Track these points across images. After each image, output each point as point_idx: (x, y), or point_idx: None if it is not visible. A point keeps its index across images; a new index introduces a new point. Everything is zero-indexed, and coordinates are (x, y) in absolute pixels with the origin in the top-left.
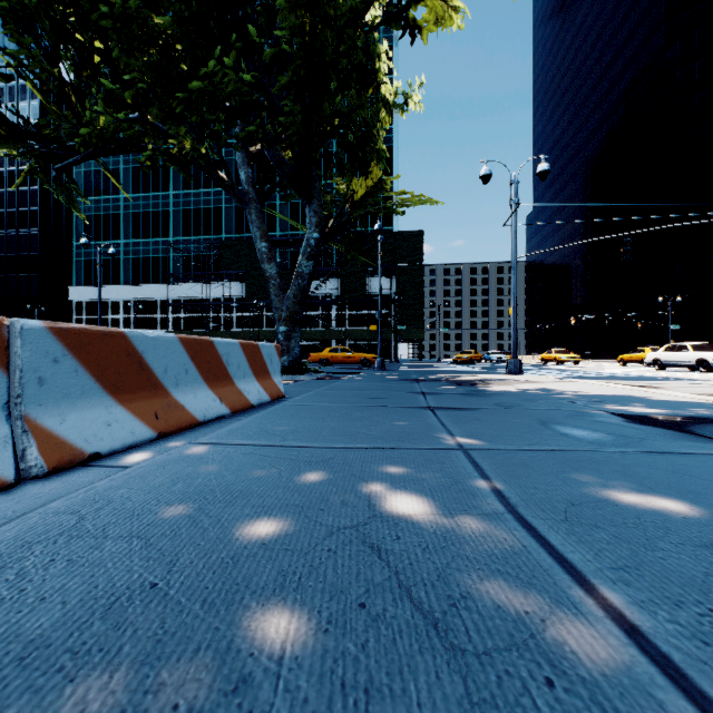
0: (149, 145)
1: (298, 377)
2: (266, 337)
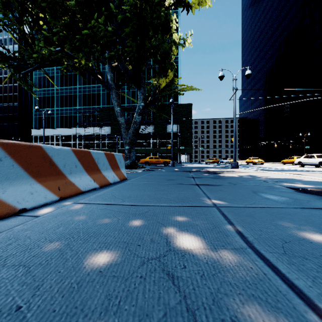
0: (65, 62)
1: (134, 170)
2: (120, 152)
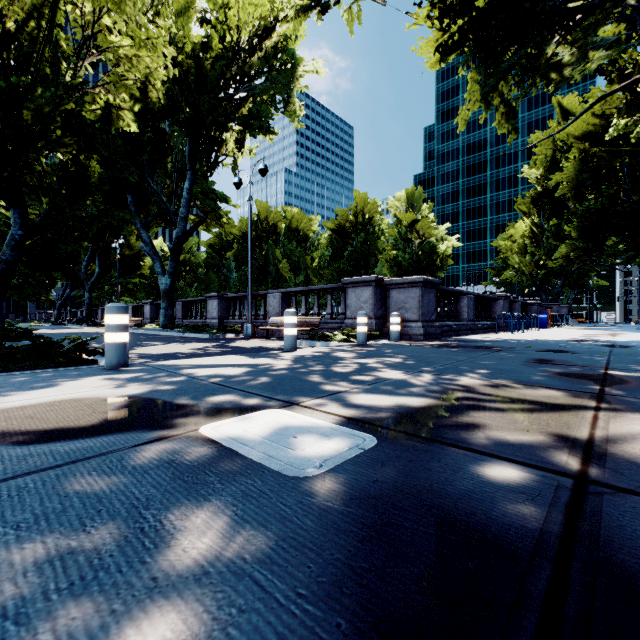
0: None
1: None
2: None
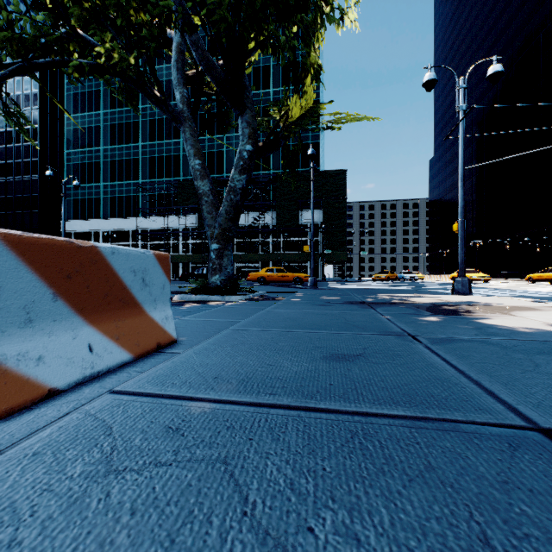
0: (75, 54)
1: (229, 297)
2: None
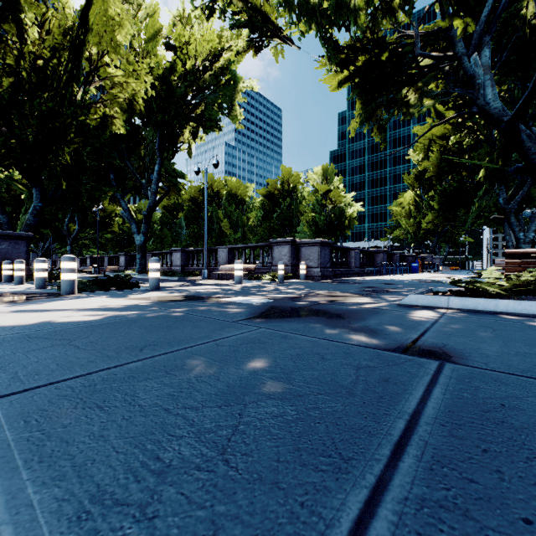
0: None
1: None
2: None
